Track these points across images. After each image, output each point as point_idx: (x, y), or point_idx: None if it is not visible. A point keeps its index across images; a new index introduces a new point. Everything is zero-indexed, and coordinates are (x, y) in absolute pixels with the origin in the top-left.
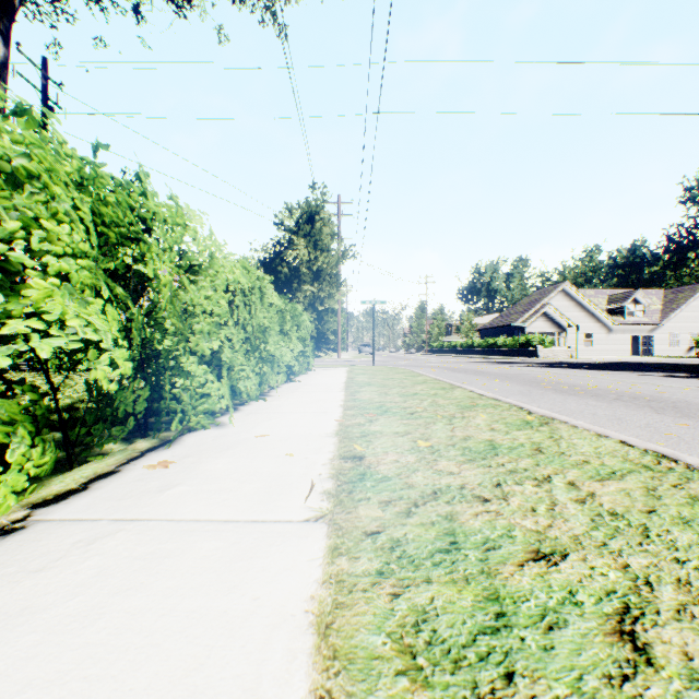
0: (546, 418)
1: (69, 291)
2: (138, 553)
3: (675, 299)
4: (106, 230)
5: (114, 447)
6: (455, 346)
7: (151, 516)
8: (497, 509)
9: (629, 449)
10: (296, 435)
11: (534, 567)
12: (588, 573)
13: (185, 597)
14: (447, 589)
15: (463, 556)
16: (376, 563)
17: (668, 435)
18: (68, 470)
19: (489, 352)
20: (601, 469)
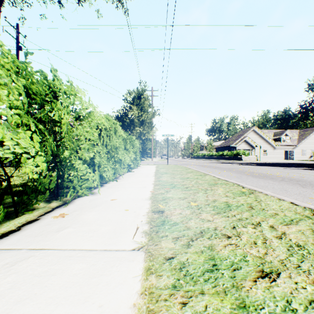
0: (252, 190)
1: (6, 126)
2: (37, 272)
3: (304, 134)
4: (34, 97)
5: (41, 205)
6: (205, 155)
7: (50, 246)
8: (235, 242)
9: (296, 207)
10: (130, 199)
11: (262, 282)
12: (294, 287)
13: (58, 305)
14: (214, 299)
15: (221, 274)
16: (171, 279)
17: (311, 198)
18: (15, 217)
19: (220, 158)
20: (285, 218)
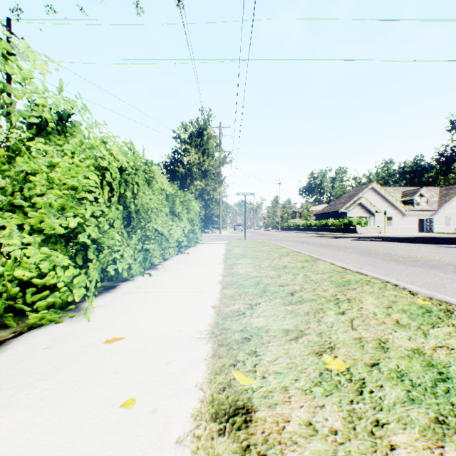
0: (440, 302)
1: None
2: None
3: (447, 194)
4: None
5: None
6: (299, 226)
7: None
8: None
9: None
10: (160, 336)
11: None
12: None
13: None
14: None
15: None
16: None
17: None
18: None
19: (322, 229)
20: None
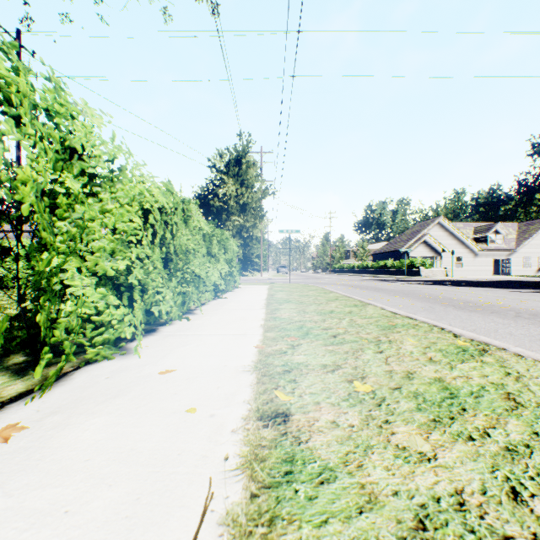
0: (479, 343)
1: None
2: None
3: (527, 230)
4: None
5: None
6: (353, 267)
7: None
8: None
9: None
10: (208, 369)
11: None
12: None
13: None
14: None
15: None
16: None
17: None
18: None
19: (381, 272)
20: None
